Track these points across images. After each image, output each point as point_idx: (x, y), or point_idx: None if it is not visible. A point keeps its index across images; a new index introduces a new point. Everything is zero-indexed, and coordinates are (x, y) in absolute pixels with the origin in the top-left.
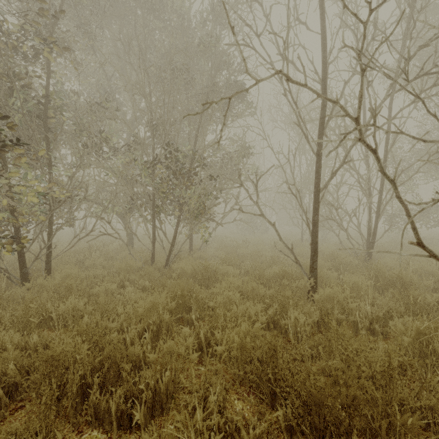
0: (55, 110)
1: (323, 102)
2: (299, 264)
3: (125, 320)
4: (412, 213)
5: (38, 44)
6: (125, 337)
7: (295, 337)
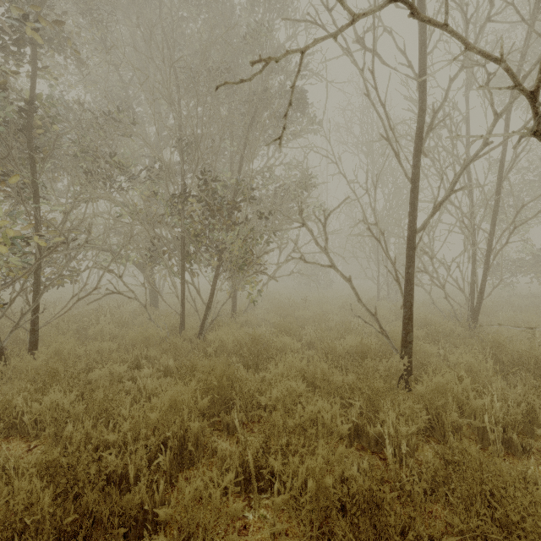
0: (44, 121)
1: (421, 106)
2: (386, 335)
3: (132, 428)
4: (521, 263)
5: (15, 22)
6: (126, 463)
7: (397, 460)
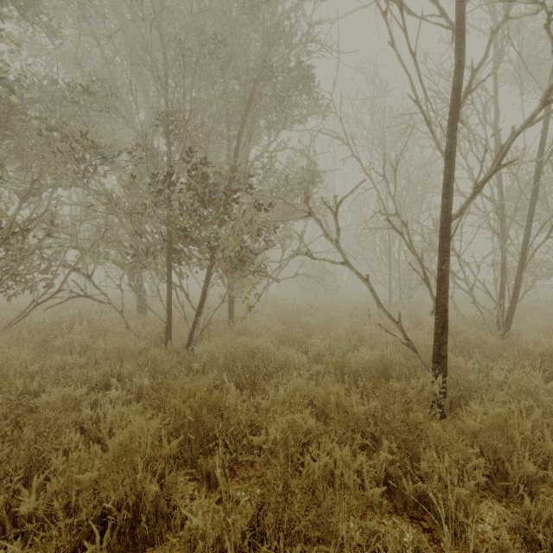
0: None
1: (458, 60)
2: (413, 348)
3: (64, 489)
4: (545, 266)
5: None
6: None
7: (460, 549)
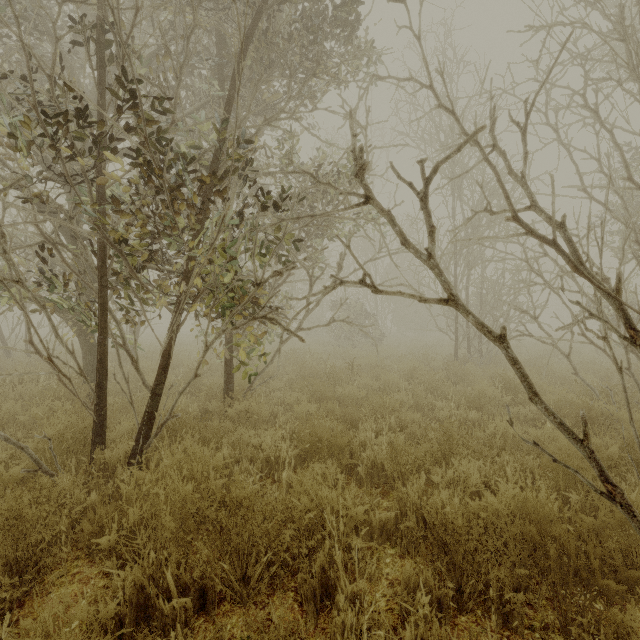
0: None
1: None
2: (624, 504)
3: None
4: None
5: None
6: None
7: None
